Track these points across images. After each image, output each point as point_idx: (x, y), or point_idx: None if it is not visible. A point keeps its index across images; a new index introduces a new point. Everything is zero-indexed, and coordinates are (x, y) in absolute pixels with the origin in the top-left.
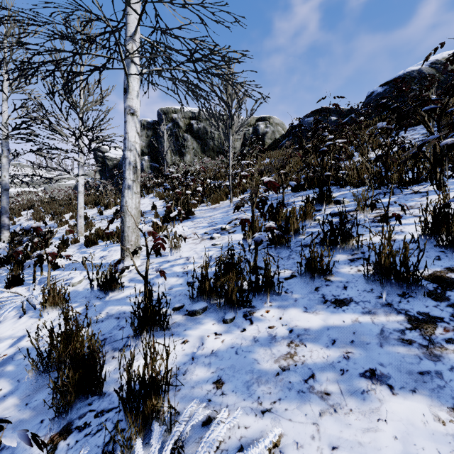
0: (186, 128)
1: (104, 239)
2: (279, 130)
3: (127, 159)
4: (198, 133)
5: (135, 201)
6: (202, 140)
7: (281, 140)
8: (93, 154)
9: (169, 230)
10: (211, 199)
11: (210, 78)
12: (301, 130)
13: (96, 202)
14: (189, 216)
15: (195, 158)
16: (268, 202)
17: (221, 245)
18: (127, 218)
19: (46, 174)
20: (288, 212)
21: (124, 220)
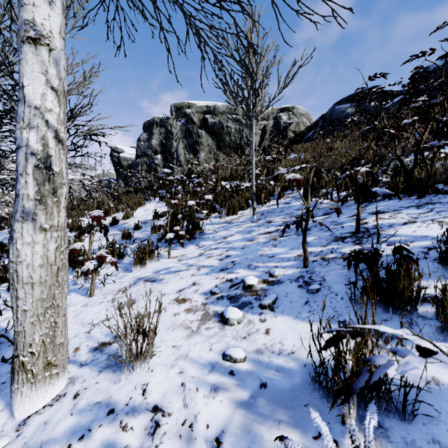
0: (200, 123)
1: (76, 269)
2: (304, 121)
3: (22, 151)
4: (213, 128)
5: (42, 249)
6: (217, 136)
7: (307, 132)
8: (110, 155)
9: (161, 263)
10: (226, 208)
11: (224, 35)
12: (331, 119)
13: (99, 207)
14: (194, 236)
15: (210, 156)
16: (315, 218)
17: (248, 370)
18: (21, 291)
19: (69, 176)
20: (387, 257)
21: (17, 295)
